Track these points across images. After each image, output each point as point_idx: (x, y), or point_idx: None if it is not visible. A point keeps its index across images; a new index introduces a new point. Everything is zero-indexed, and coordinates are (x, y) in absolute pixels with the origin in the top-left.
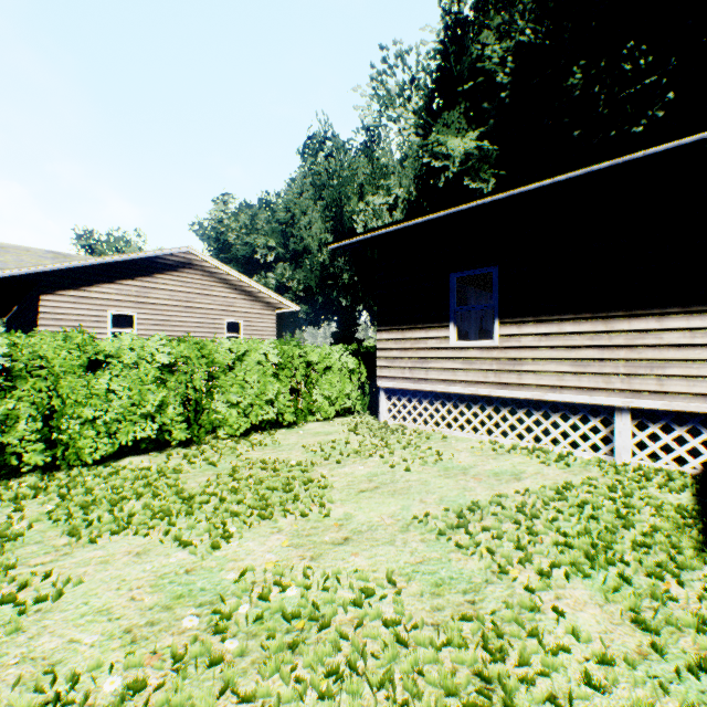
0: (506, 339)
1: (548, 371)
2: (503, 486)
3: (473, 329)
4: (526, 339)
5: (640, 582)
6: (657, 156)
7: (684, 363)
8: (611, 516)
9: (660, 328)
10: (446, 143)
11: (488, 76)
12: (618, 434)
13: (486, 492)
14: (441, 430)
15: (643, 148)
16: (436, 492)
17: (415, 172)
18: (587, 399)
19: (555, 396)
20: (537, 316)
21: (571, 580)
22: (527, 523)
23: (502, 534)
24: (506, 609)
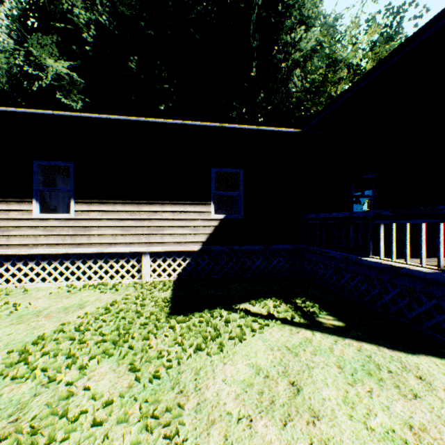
0: (80, 213)
1: (108, 234)
2: (70, 316)
3: (62, 205)
4: (94, 214)
5: (139, 345)
6: (159, 124)
7: (171, 228)
8: (134, 313)
9: (162, 210)
10: (41, 58)
11: (78, 29)
12: (144, 267)
13: (55, 324)
14: (24, 285)
15: (152, 117)
16: (5, 339)
17: (9, 68)
18: (129, 249)
19: (112, 249)
20: (101, 199)
21: (102, 362)
22: (80, 336)
23: (59, 352)
24: (48, 408)
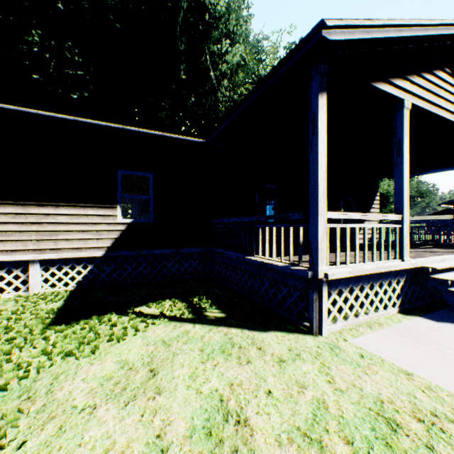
0: None
1: None
2: None
3: None
4: None
5: None
6: (46, 117)
7: (68, 233)
8: (3, 329)
9: (57, 213)
10: None
11: None
12: (33, 277)
13: None
14: None
15: (37, 109)
16: None
17: None
18: (11, 258)
19: None
20: None
21: None
22: None
23: None
24: None
